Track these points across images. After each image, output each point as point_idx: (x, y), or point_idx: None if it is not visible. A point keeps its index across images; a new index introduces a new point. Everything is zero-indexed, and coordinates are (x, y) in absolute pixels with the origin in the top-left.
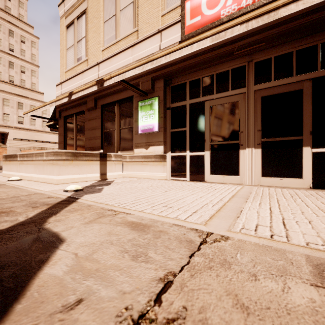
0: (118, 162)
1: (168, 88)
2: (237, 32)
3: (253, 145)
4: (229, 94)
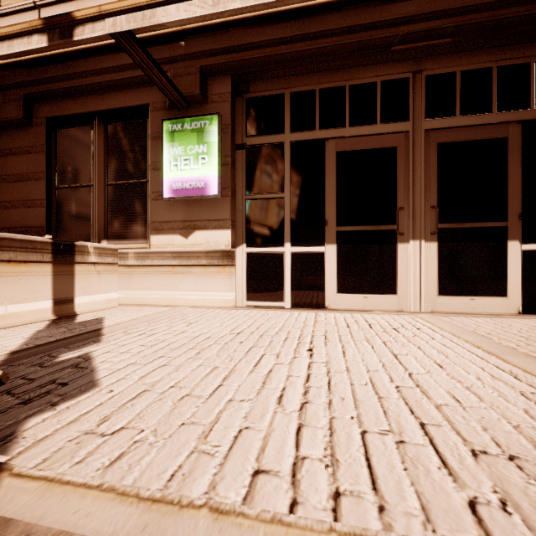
0: (105, 268)
1: (239, 101)
2: None
3: (422, 235)
4: (376, 130)
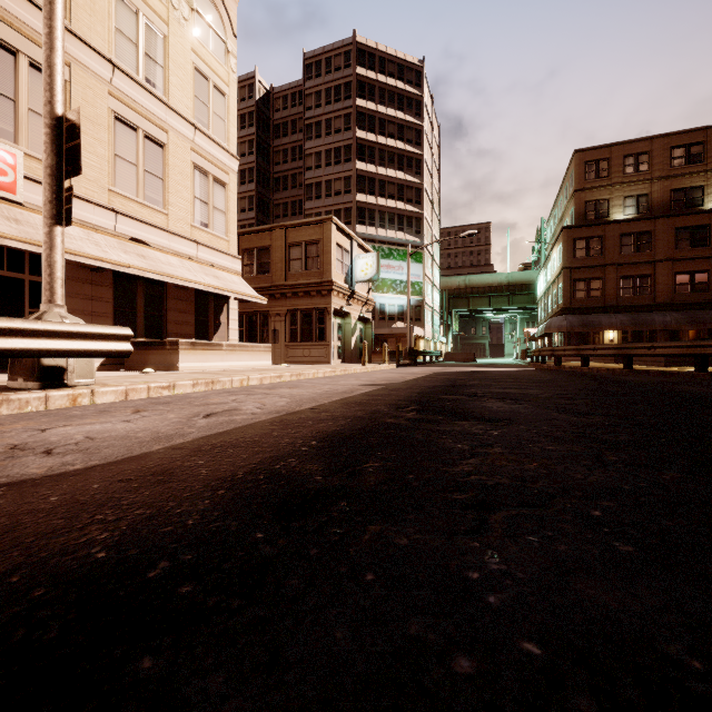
0: None
1: None
2: None
3: None
4: None
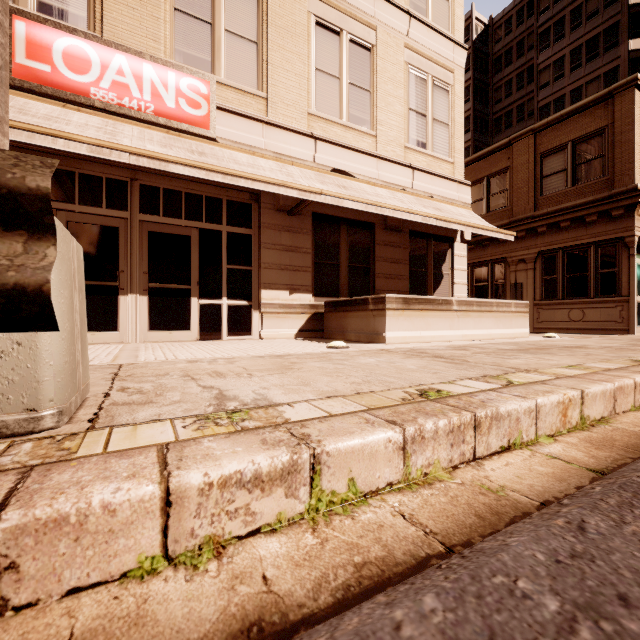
0: None
1: None
2: (126, 160)
3: (138, 291)
4: (103, 212)
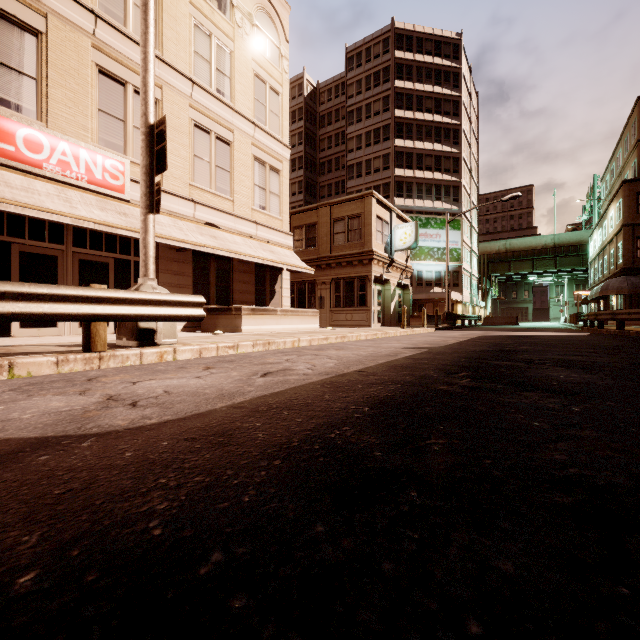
0: None
1: None
2: (93, 227)
3: None
4: (46, 245)
